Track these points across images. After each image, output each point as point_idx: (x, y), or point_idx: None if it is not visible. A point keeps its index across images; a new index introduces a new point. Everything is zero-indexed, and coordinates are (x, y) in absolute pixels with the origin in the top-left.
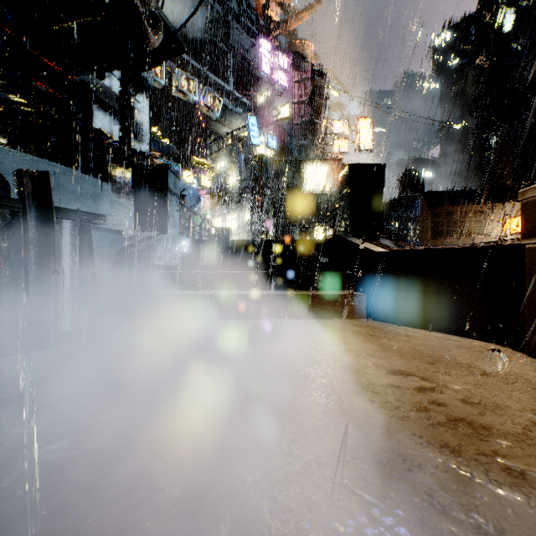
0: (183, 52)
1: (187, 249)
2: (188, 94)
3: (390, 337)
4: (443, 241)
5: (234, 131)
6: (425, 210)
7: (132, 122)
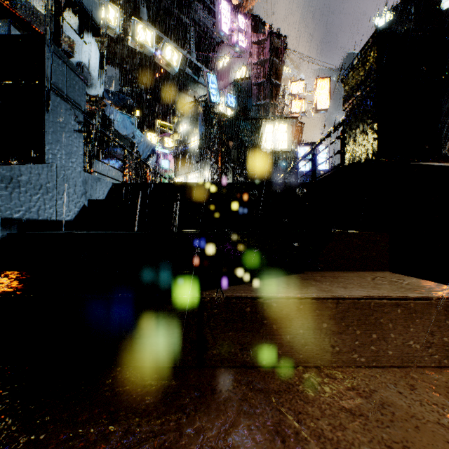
0: None
1: (102, 196)
2: (145, 44)
3: None
4: None
5: (197, 100)
6: None
7: (77, 63)
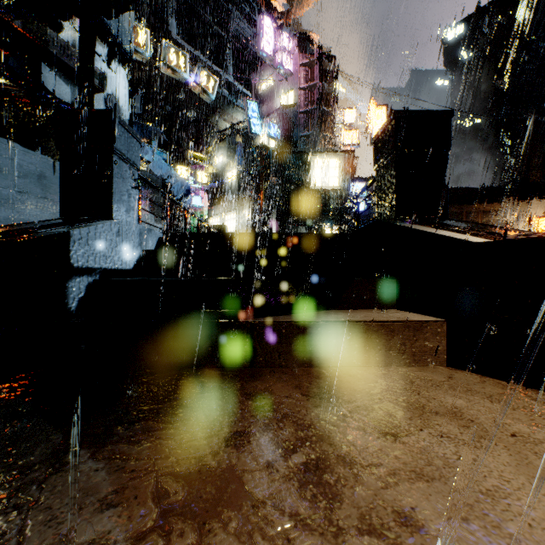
0: None
1: (152, 246)
2: (178, 70)
3: None
4: None
5: (235, 126)
6: None
7: (105, 95)
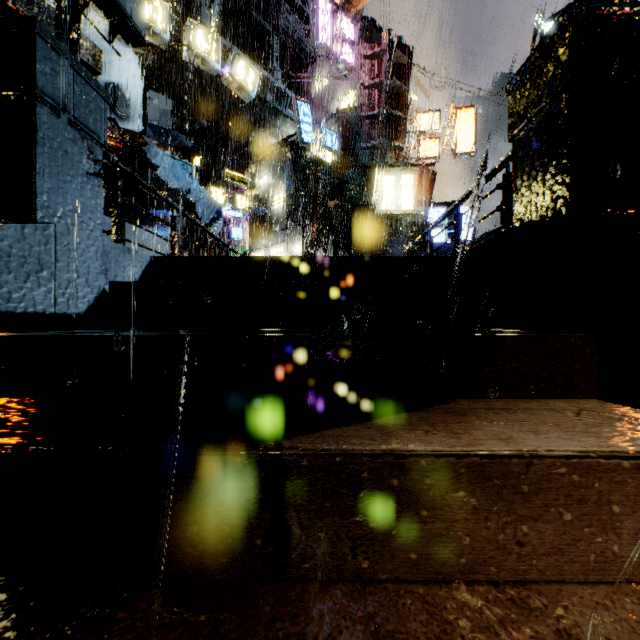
0: None
1: (134, 277)
2: (207, 58)
3: None
4: None
5: (283, 141)
6: None
7: (106, 84)
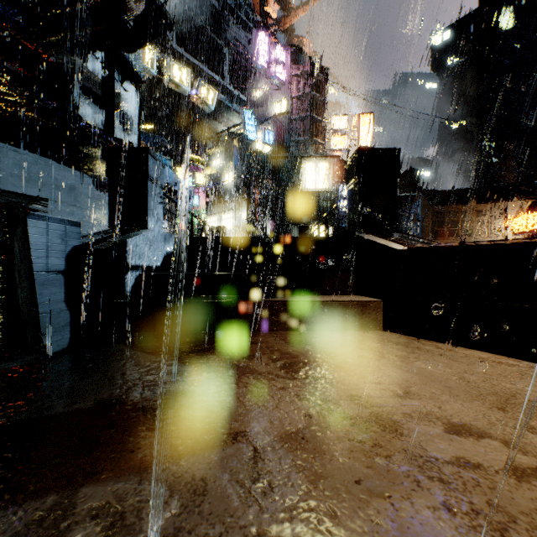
0: (171, 30)
1: (172, 248)
2: (181, 84)
3: (422, 358)
4: (444, 241)
5: (231, 129)
6: (426, 209)
7: (119, 112)
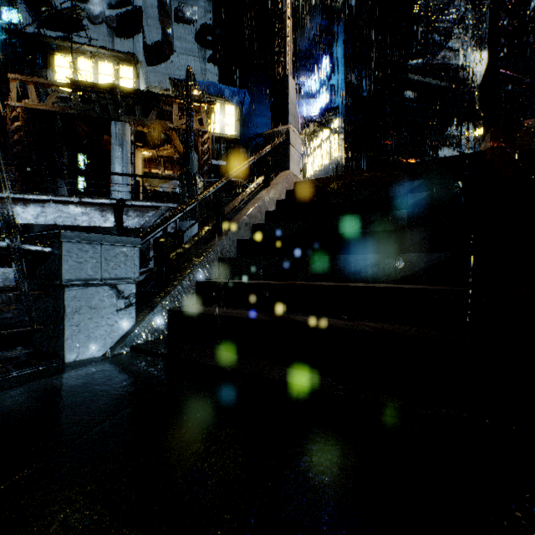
0: None
1: None
2: None
3: None
4: None
5: None
6: None
7: None
